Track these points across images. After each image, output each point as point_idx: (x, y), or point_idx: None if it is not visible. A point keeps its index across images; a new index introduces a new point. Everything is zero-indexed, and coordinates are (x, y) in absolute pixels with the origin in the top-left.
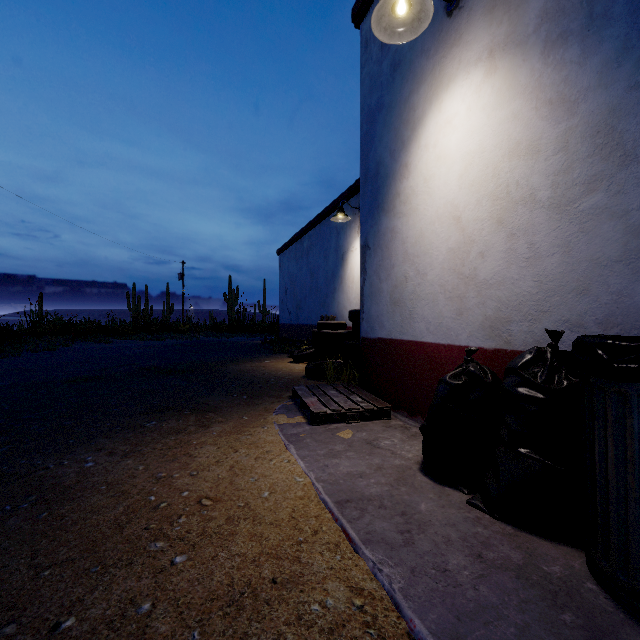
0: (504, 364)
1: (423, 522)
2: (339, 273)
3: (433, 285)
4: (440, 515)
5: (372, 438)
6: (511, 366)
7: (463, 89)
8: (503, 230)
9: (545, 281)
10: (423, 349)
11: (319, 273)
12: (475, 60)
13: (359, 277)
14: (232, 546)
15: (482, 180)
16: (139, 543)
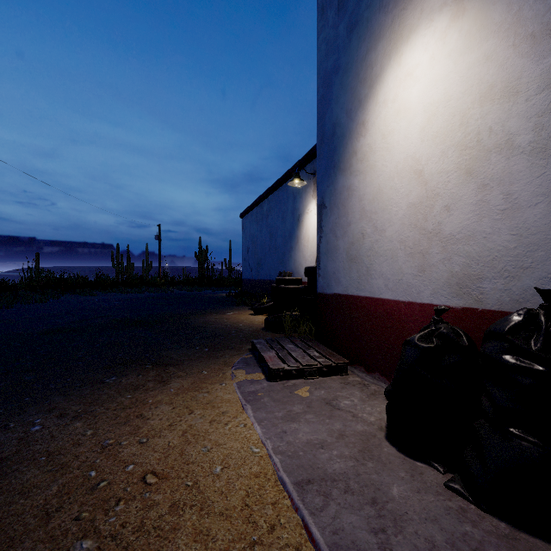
0: (474, 324)
1: (399, 515)
2: (295, 233)
3: (392, 241)
4: (417, 504)
5: (331, 397)
6: (495, 330)
7: (426, 38)
8: (473, 181)
9: (526, 234)
10: (381, 305)
11: (277, 233)
12: (439, 6)
13: (314, 237)
14: (171, 550)
15: (448, 130)
16: (63, 542)
